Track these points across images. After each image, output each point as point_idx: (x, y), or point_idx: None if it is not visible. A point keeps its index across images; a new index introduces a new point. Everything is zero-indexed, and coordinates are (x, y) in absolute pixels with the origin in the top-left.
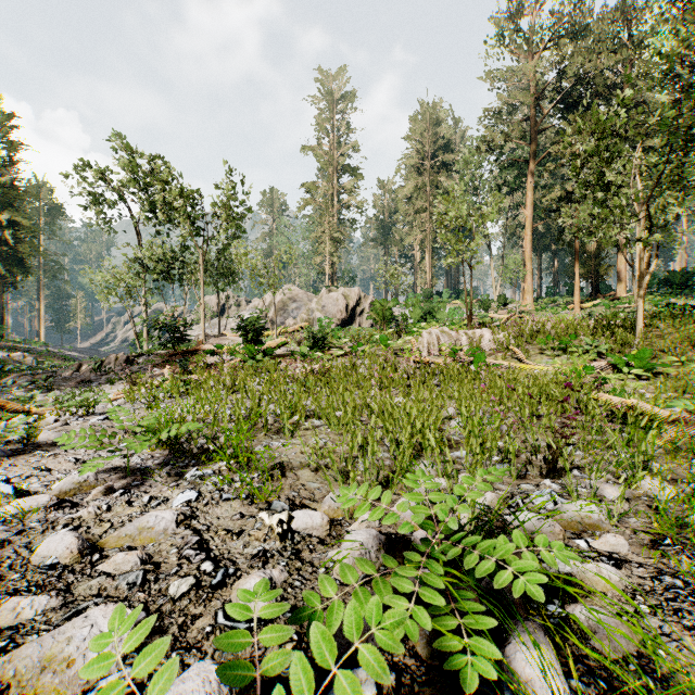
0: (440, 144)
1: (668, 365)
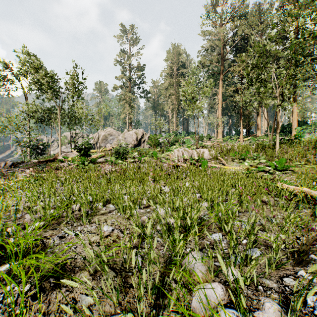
0: (180, 64)
1: (294, 166)
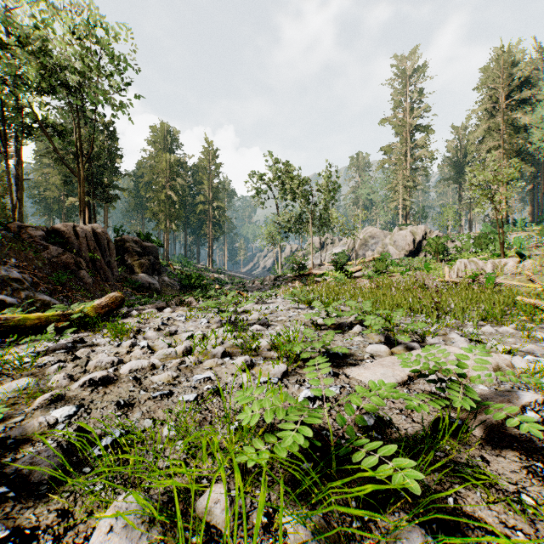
0: (515, 84)
1: None
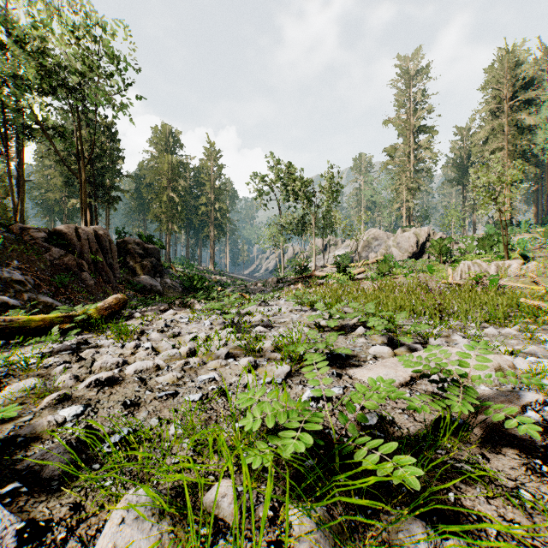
0: (519, 85)
1: None
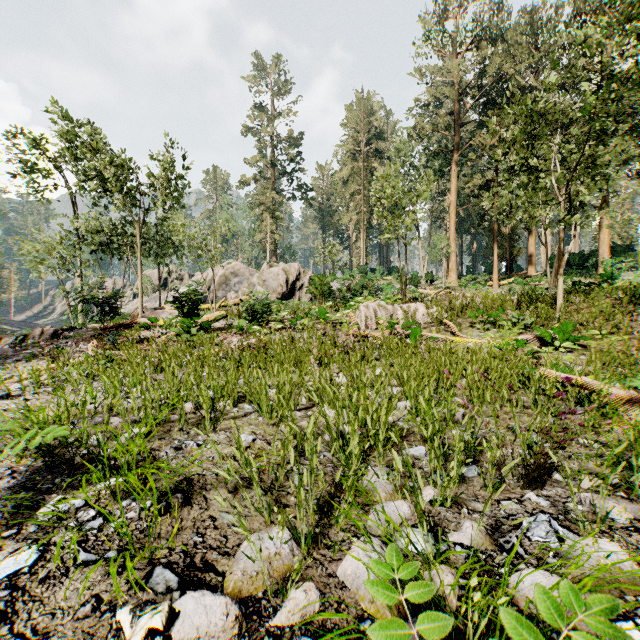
0: (373, 133)
1: (589, 338)
